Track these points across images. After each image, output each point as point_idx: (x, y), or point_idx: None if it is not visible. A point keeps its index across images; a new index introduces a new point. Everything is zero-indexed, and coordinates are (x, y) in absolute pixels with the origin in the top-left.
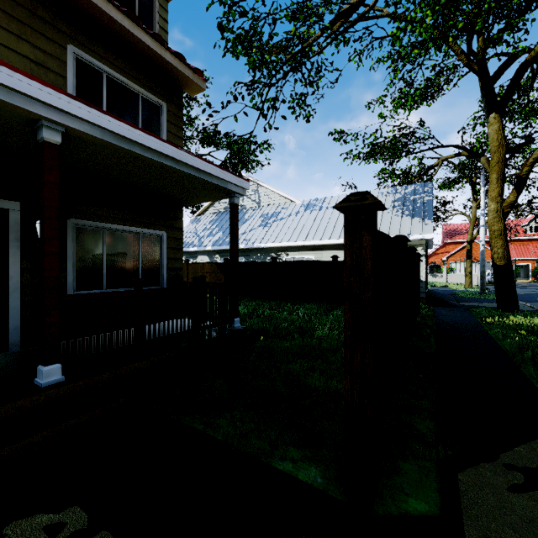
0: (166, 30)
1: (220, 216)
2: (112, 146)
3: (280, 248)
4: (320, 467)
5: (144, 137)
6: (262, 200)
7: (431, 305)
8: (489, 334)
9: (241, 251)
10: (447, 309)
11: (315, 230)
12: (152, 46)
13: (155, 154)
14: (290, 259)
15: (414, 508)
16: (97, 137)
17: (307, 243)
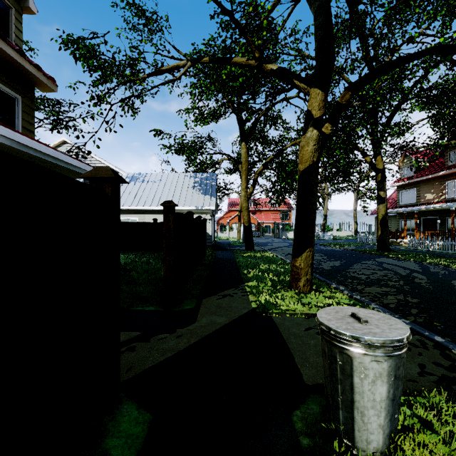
0: (21, 39)
1: None
2: (14, 149)
3: None
4: (154, 306)
5: (36, 144)
6: None
7: (215, 250)
8: (236, 261)
9: None
10: (222, 252)
11: (139, 198)
12: (16, 58)
13: (41, 154)
14: None
15: (187, 308)
16: (8, 145)
17: (132, 208)
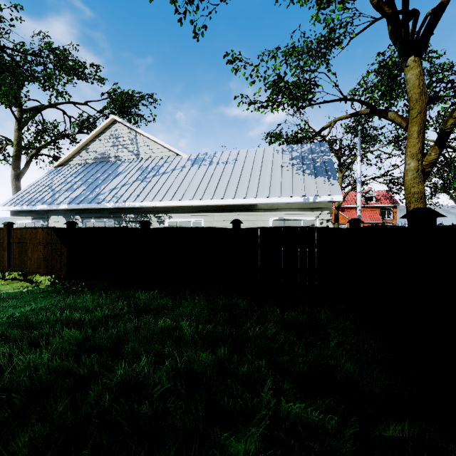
0: None
1: (87, 167)
2: None
3: (161, 208)
4: None
5: None
6: (141, 151)
7: None
8: None
9: (110, 211)
10: None
11: (205, 187)
12: None
13: None
14: (173, 222)
15: None
16: None
17: (194, 202)
